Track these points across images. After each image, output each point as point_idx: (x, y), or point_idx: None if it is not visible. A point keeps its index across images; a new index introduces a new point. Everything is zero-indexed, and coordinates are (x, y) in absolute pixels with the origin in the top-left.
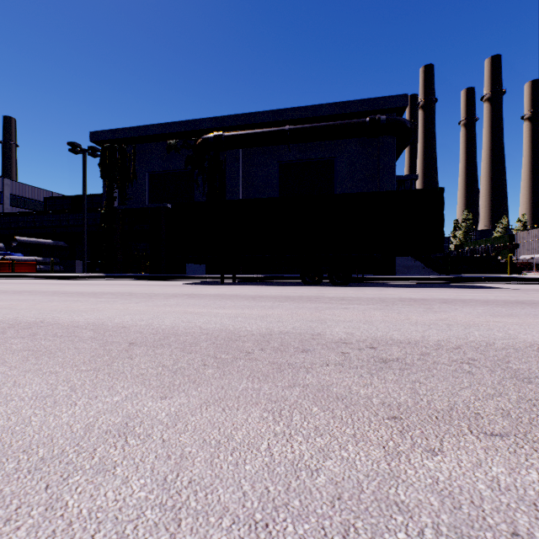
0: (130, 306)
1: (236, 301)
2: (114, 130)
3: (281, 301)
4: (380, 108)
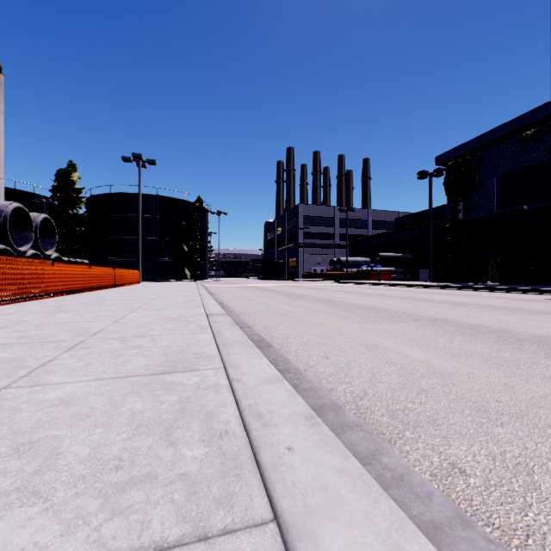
0: (499, 317)
1: None
2: (458, 147)
3: None
4: None
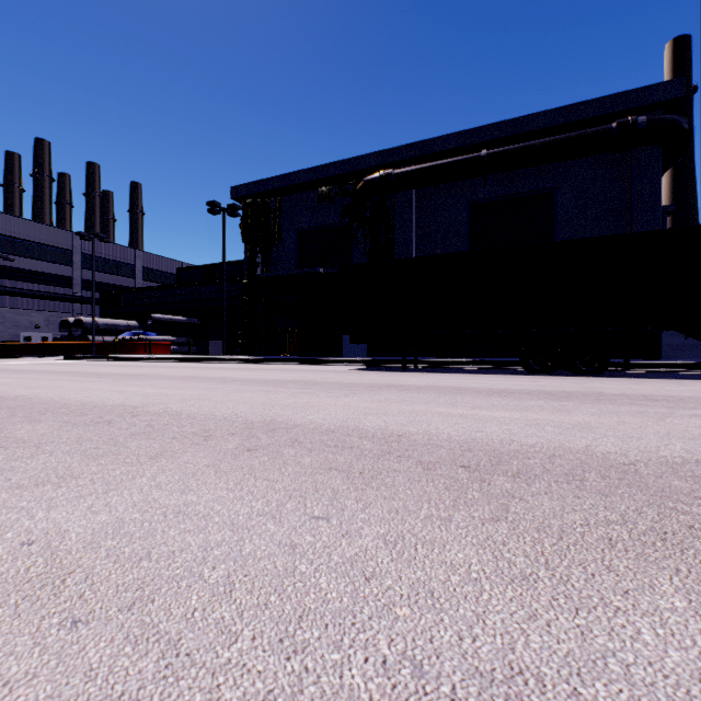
0: (348, 402)
1: (479, 397)
2: (257, 181)
3: (551, 399)
4: (634, 105)
